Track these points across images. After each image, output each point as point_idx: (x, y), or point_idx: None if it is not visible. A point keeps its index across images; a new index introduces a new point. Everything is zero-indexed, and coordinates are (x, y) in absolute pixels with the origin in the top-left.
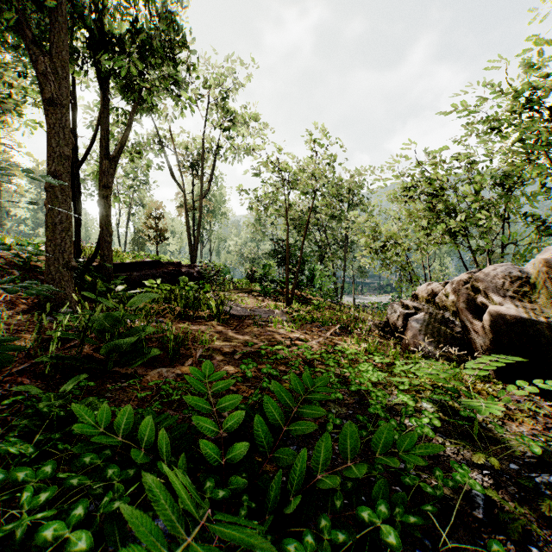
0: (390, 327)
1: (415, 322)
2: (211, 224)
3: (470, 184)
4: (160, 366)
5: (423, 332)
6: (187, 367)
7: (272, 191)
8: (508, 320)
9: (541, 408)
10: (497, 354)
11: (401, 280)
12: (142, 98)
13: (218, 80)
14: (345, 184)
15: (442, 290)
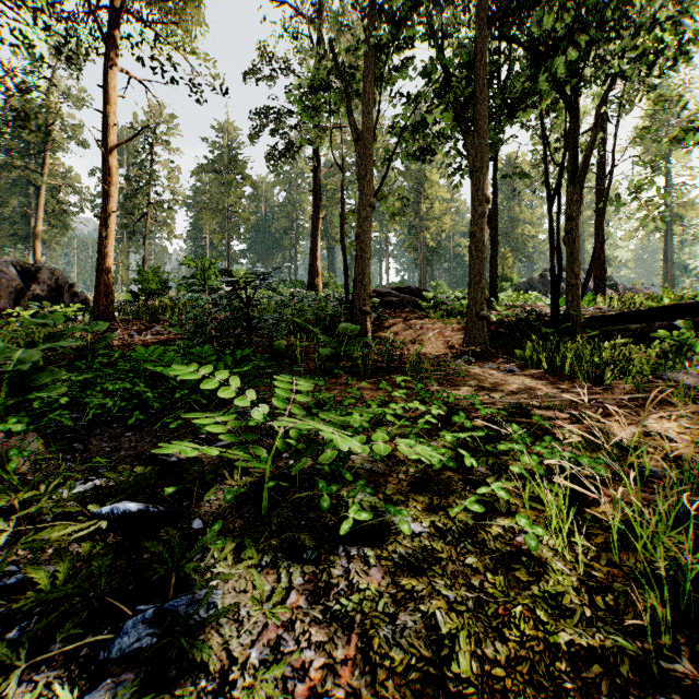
0: None
1: None
2: None
3: None
4: (361, 380)
5: None
6: (366, 384)
7: None
8: None
9: None
10: None
11: None
12: (622, 69)
13: None
14: None
15: None
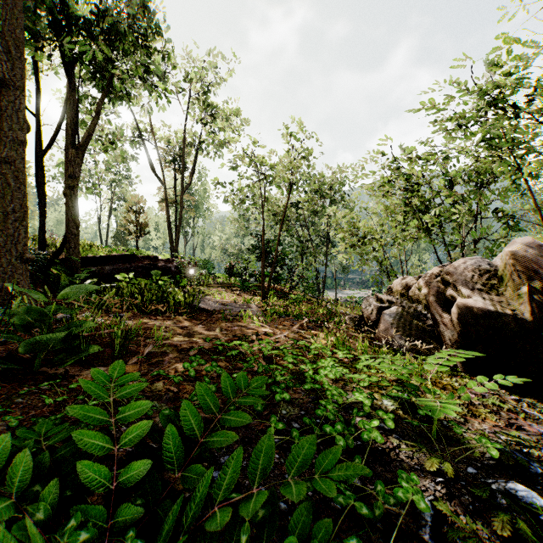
0: (364, 321)
1: (387, 315)
2: (195, 219)
3: (443, 179)
4: (100, 364)
5: (394, 325)
6: (131, 366)
7: (248, 185)
8: (475, 313)
9: (506, 402)
10: (465, 348)
11: (378, 275)
12: (112, 86)
13: (199, 74)
14: (326, 180)
15: (416, 283)
